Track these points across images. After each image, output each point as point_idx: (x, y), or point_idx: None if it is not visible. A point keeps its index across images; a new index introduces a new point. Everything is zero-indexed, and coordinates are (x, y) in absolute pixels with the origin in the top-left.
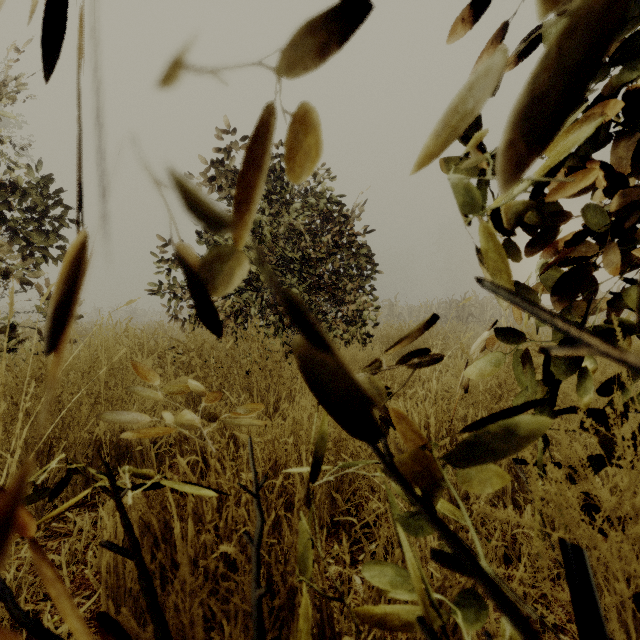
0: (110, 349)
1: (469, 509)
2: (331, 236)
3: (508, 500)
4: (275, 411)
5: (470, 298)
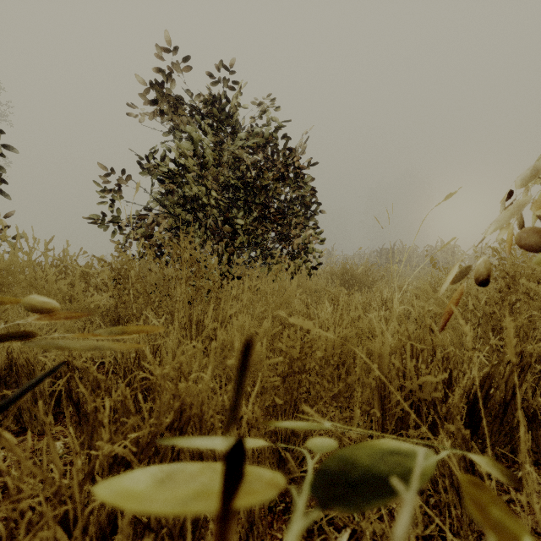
0: (12, 265)
1: (475, 472)
2: (277, 172)
3: (525, 456)
4: (212, 339)
5: (453, 193)
